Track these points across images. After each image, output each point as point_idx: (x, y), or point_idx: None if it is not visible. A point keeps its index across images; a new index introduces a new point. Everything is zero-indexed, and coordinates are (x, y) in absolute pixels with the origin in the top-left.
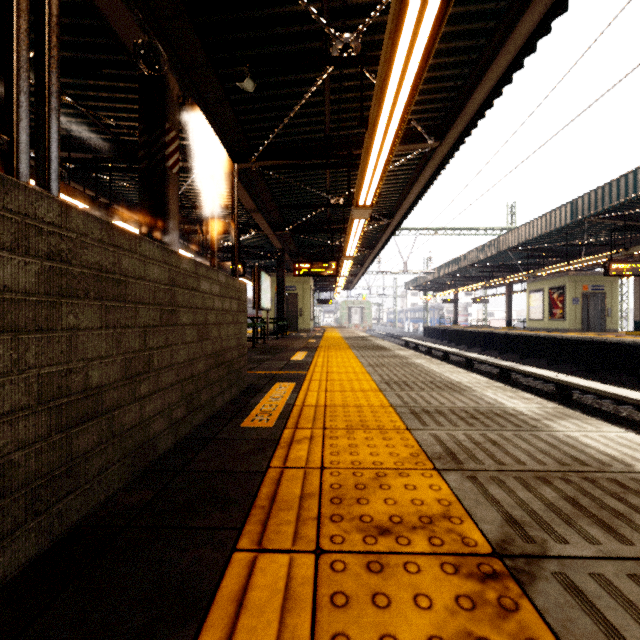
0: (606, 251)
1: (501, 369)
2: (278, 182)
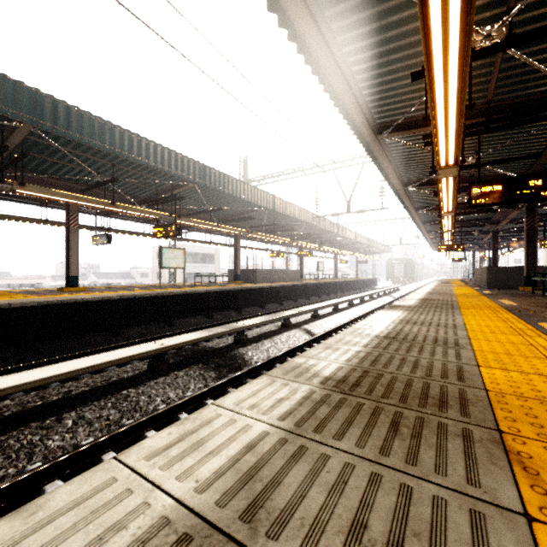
0: (17, 179)
1: (289, 318)
2: (531, 149)
